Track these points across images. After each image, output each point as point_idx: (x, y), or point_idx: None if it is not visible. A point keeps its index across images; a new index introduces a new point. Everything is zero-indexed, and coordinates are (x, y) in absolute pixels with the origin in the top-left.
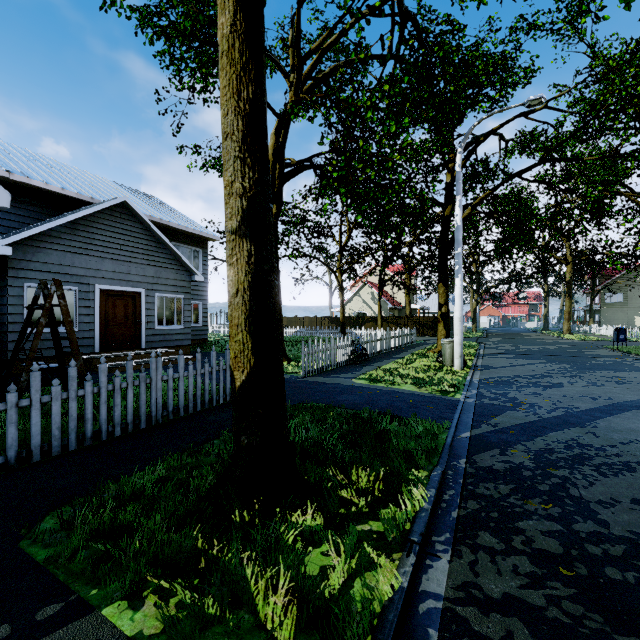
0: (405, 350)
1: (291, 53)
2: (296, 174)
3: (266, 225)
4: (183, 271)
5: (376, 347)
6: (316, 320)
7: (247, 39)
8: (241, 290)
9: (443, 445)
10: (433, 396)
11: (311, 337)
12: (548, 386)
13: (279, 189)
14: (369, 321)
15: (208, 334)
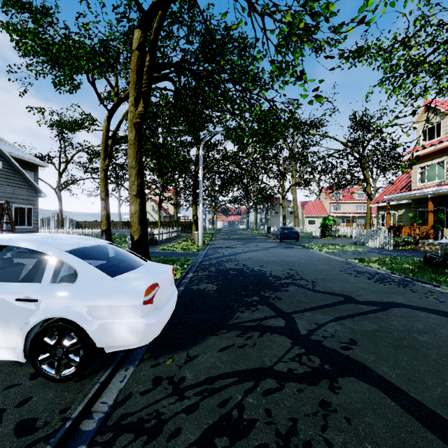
0: (176, 239)
1: (116, 76)
2: (118, 142)
3: (144, 194)
4: (31, 190)
5: (161, 237)
6: (112, 223)
7: (139, 141)
8: (137, 212)
9: (192, 262)
10: (190, 253)
11: (114, 234)
12: (232, 248)
13: (111, 152)
14: (151, 224)
15: None
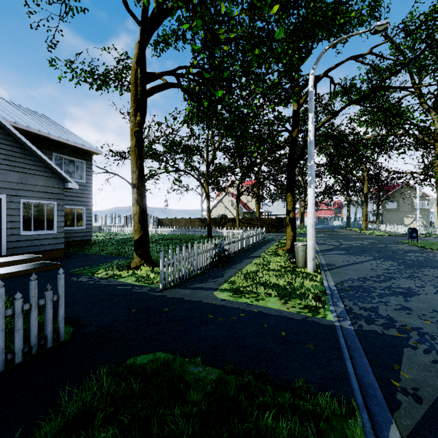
0: (259, 247)
1: None
2: (162, 88)
3: None
4: (55, 178)
5: (236, 247)
6: (190, 220)
7: None
8: None
9: None
10: (305, 319)
11: (184, 235)
12: (405, 293)
13: (142, 96)
14: (229, 221)
15: (101, 232)
